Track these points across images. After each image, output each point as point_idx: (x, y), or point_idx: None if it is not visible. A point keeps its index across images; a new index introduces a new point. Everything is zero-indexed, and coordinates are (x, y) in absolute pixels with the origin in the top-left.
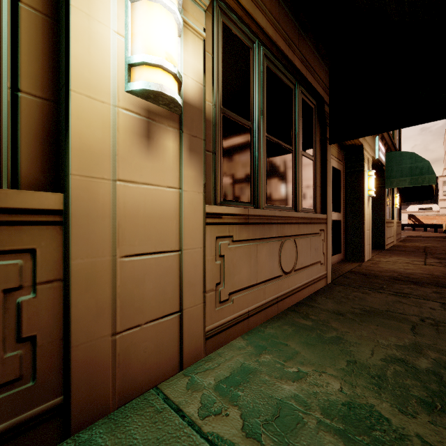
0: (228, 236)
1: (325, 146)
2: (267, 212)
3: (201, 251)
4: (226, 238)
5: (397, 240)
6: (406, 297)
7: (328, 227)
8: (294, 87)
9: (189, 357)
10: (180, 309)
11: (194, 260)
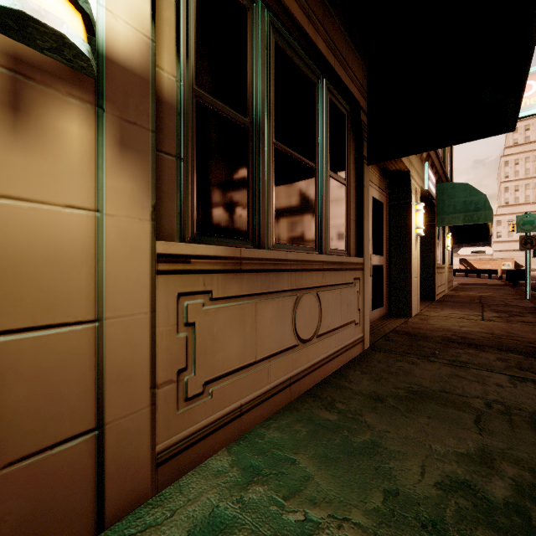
0: (203, 292)
1: (361, 167)
2: (273, 253)
3: (145, 318)
4: (199, 295)
5: (449, 288)
6: (465, 367)
7: (365, 275)
8: (318, 81)
9: (119, 505)
10: (97, 424)
11: (131, 336)
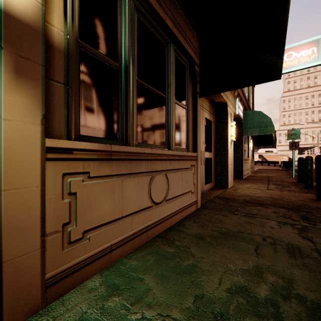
0: (83, 172)
1: (196, 98)
2: (135, 149)
3: (37, 190)
4: (80, 175)
5: (251, 172)
6: (254, 217)
7: (198, 163)
8: (167, 44)
9: (14, 316)
10: None
11: (25, 202)
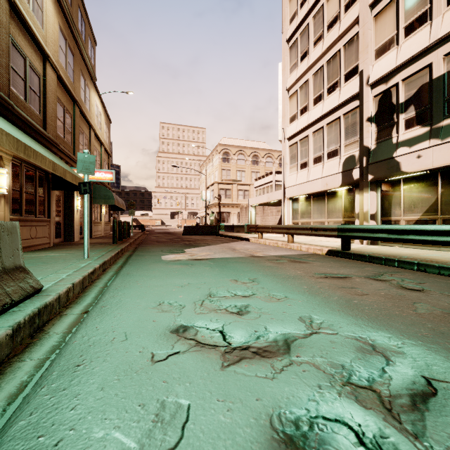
0: None
1: (49, 191)
2: (26, 217)
3: None
4: None
5: (106, 233)
6: (79, 246)
7: (51, 223)
8: (35, 171)
9: None
10: None
11: None
